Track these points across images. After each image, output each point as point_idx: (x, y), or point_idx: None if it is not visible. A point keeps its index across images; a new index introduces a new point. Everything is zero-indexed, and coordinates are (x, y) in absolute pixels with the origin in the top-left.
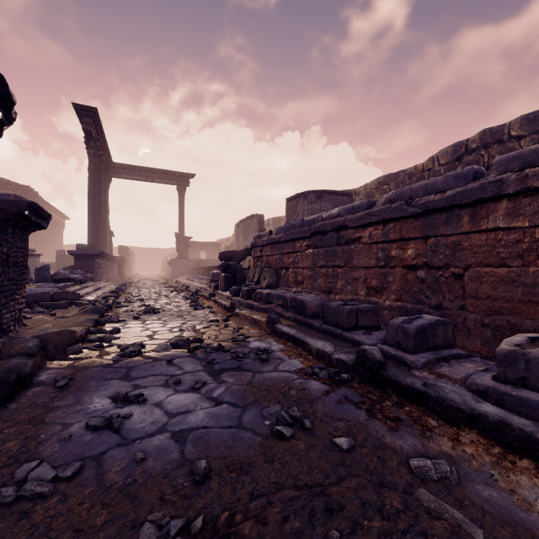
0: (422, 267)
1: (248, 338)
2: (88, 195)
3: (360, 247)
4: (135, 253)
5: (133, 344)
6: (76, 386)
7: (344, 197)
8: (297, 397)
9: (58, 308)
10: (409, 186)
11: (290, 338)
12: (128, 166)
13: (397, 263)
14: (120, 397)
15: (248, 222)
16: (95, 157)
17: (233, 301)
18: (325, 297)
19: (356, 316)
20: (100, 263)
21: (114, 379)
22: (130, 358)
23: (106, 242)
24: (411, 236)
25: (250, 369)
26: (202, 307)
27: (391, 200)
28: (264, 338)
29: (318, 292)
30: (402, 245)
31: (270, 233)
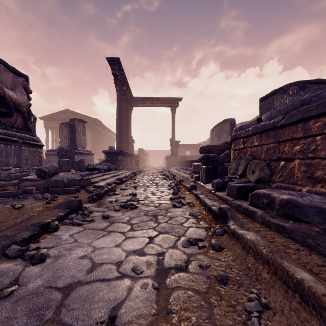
0: None
1: None
2: (116, 116)
3: None
4: (150, 153)
5: None
6: None
7: None
8: None
9: (67, 193)
10: None
11: None
12: (141, 98)
13: None
14: None
15: (220, 126)
16: (120, 91)
17: (224, 207)
18: None
19: None
20: (122, 158)
21: None
22: None
23: (129, 145)
24: None
25: None
26: (182, 204)
27: None
28: None
29: None
30: None
31: (258, 121)
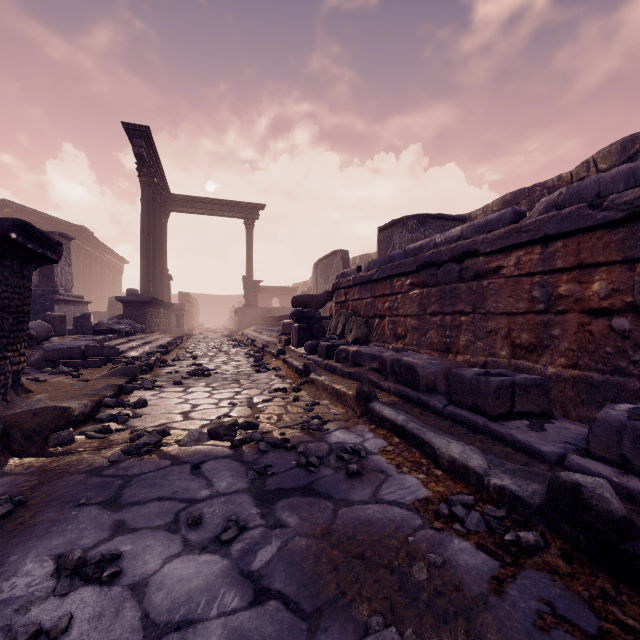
0: (622, 311)
1: (328, 422)
2: (141, 232)
3: (500, 282)
4: (199, 300)
5: (150, 431)
6: (19, 519)
7: (455, 223)
8: (431, 592)
9: (89, 367)
10: (595, 177)
11: (397, 429)
12: (188, 197)
13: (571, 305)
14: (68, 565)
15: (328, 261)
16: (148, 187)
17: (307, 362)
18: (446, 360)
19: (511, 394)
20: (154, 311)
21: (92, 505)
22: (137, 456)
23: (163, 287)
24: (600, 259)
25: (329, 493)
26: (267, 369)
27: (557, 203)
28: (351, 423)
29: (429, 350)
30: (579, 276)
31: (358, 270)
